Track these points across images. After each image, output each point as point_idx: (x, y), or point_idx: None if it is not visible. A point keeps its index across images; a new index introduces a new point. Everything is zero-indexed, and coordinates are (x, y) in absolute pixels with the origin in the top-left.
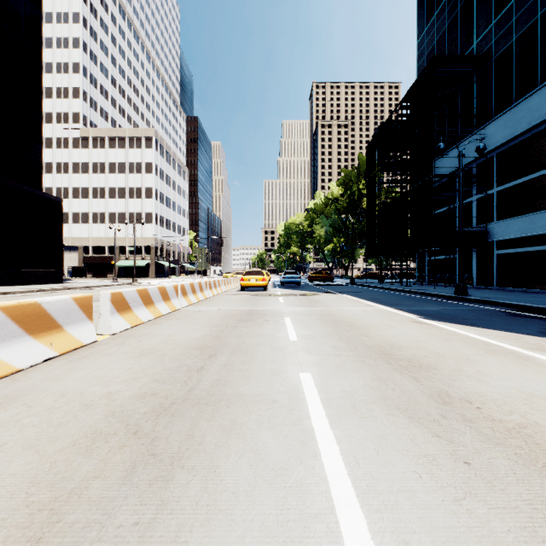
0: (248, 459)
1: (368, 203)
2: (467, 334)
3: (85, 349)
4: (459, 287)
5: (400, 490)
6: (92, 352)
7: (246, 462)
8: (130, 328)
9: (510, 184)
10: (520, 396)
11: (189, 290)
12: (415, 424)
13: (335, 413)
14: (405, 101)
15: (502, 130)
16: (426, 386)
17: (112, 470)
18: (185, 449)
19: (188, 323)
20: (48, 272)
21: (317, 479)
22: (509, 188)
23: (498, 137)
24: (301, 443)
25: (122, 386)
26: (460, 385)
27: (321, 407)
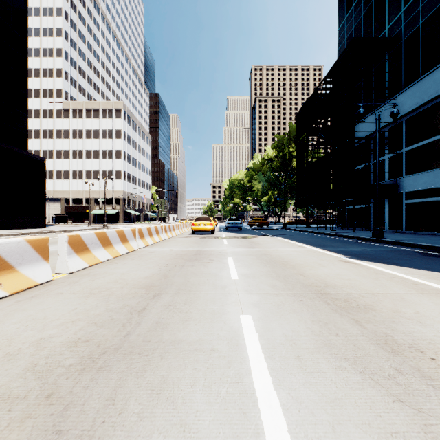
0: None
1: (297, 162)
2: (394, 273)
3: (38, 288)
4: (376, 231)
5: None
6: (43, 292)
7: None
8: (87, 267)
9: (417, 145)
10: None
11: (146, 233)
12: (370, 382)
13: (278, 366)
14: (329, 77)
15: (410, 99)
16: (370, 330)
17: None
18: (100, 422)
19: (142, 263)
20: (33, 219)
21: None
22: (417, 148)
23: (407, 106)
24: (240, 412)
25: (58, 330)
26: (404, 329)
27: (262, 358)
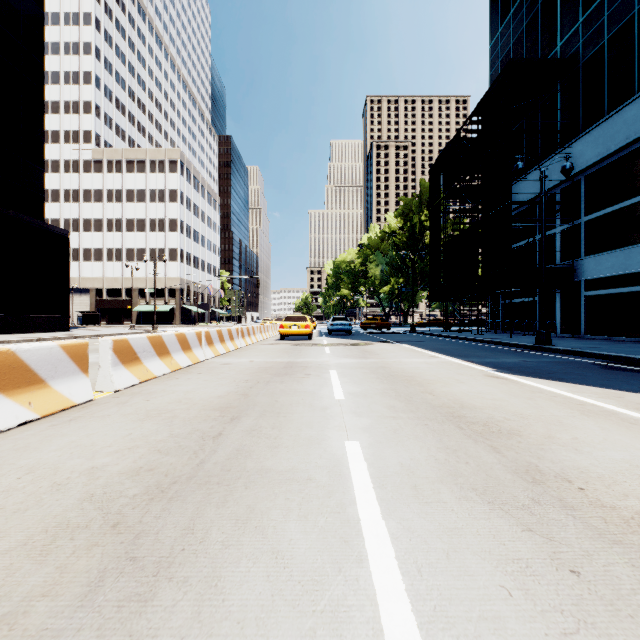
0: (266, 566)
1: (431, 236)
2: (556, 391)
3: (76, 410)
4: (541, 335)
5: (482, 616)
6: (84, 414)
7: (261, 571)
8: (138, 383)
9: (601, 213)
10: (634, 472)
11: (216, 338)
12: (498, 512)
13: (390, 496)
14: (476, 115)
15: (591, 147)
16: (510, 458)
17: (69, 584)
18: (179, 550)
19: (212, 378)
20: (51, 318)
21: (362, 598)
22: (600, 218)
23: (587, 157)
24: (342, 540)
25: (112, 458)
26: (553, 457)
27: (370, 488)
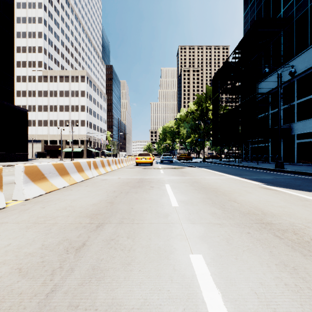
0: None
1: (213, 113)
2: None
3: None
4: (278, 163)
5: None
6: None
7: None
8: (44, 193)
9: (306, 98)
10: None
11: (100, 165)
12: None
13: None
14: (237, 49)
15: (301, 64)
16: None
17: None
18: None
19: (93, 189)
20: (18, 154)
21: None
22: (306, 101)
23: (298, 69)
24: None
25: None
26: None
27: None
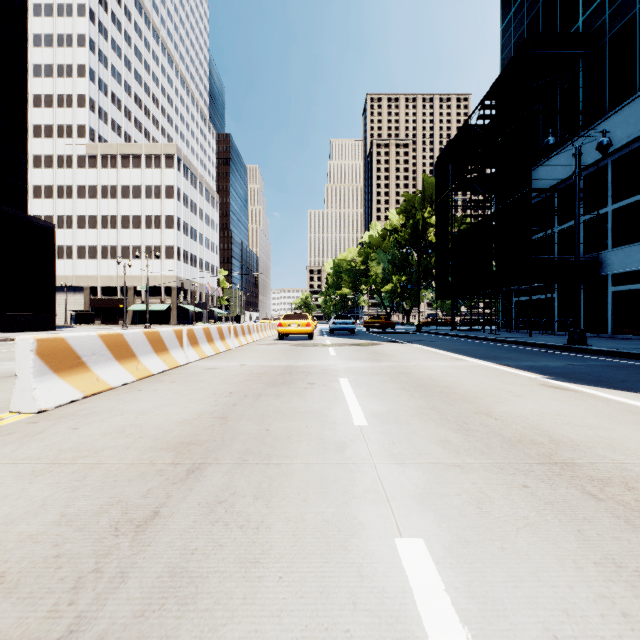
0: None
1: (438, 231)
2: None
3: None
4: (575, 334)
5: None
6: None
7: None
8: (80, 398)
9: (632, 199)
10: None
11: (202, 337)
12: None
13: None
14: (488, 99)
15: (620, 128)
16: None
17: None
18: None
19: (185, 389)
20: (35, 316)
21: None
22: (631, 205)
23: (615, 138)
24: None
25: None
26: None
27: None
